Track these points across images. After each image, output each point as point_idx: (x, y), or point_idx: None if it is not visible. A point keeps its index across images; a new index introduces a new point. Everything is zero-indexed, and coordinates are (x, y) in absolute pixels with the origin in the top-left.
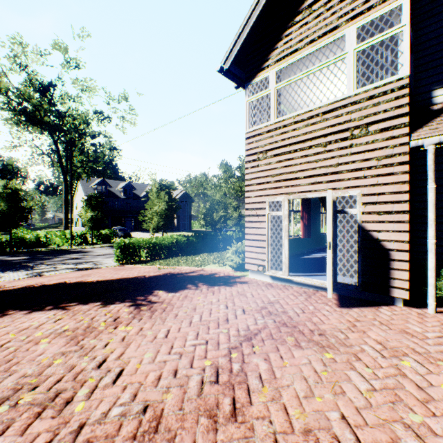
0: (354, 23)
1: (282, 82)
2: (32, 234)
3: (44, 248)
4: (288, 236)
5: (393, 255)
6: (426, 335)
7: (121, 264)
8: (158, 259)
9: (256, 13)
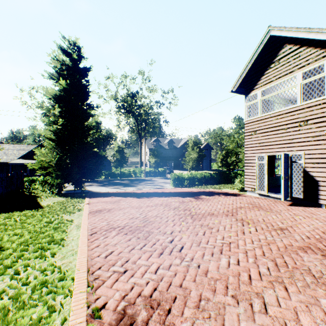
0: (300, 70)
1: (264, 97)
2: (127, 170)
3: (133, 178)
4: (267, 173)
5: (319, 183)
6: (320, 214)
7: (174, 187)
8: (194, 186)
9: (249, 65)
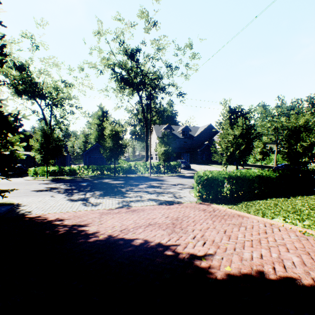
0: None
1: None
2: (126, 164)
3: (133, 175)
4: None
5: None
6: None
7: (203, 200)
8: (246, 199)
9: None
